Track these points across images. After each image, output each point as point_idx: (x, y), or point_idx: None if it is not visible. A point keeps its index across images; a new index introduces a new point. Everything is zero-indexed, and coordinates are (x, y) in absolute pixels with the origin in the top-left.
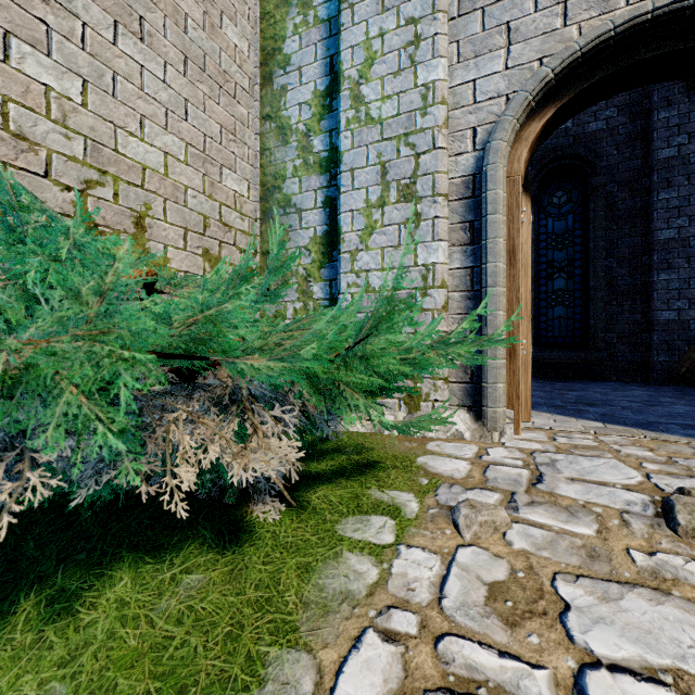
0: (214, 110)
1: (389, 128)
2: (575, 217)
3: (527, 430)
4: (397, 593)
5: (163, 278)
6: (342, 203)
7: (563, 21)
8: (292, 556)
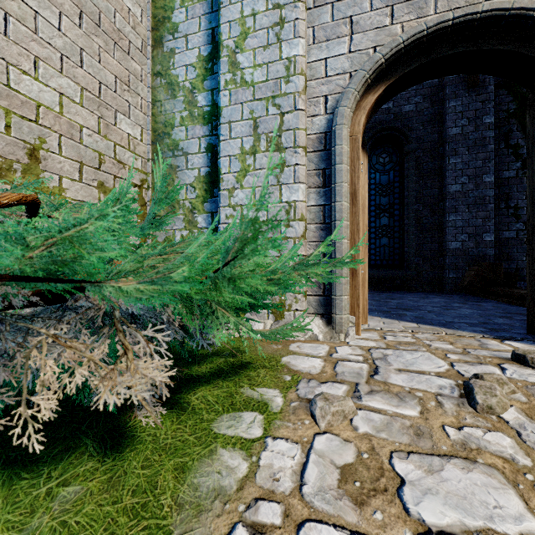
0: (109, 61)
1: (259, 91)
2: (394, 173)
3: (364, 331)
4: (264, 484)
5: (52, 204)
6: (221, 149)
7: (390, 20)
8: (170, 457)
